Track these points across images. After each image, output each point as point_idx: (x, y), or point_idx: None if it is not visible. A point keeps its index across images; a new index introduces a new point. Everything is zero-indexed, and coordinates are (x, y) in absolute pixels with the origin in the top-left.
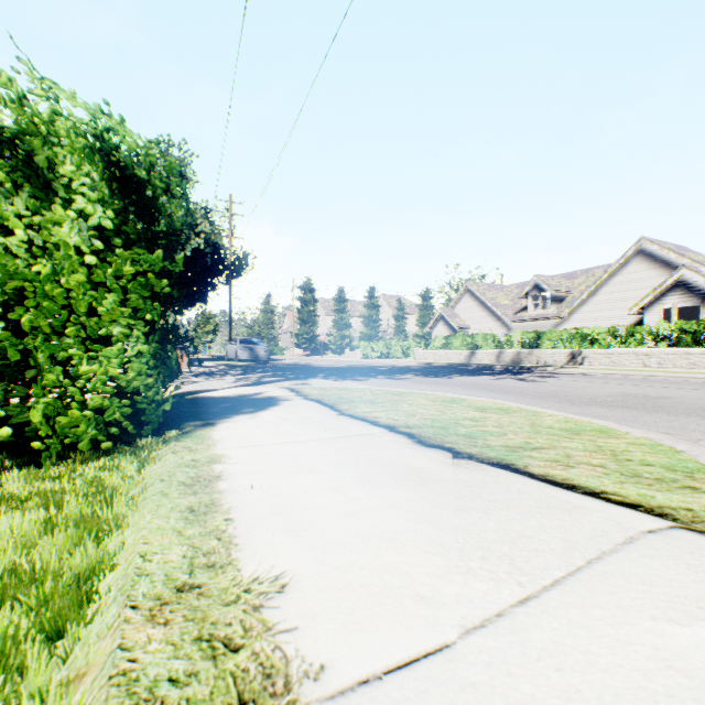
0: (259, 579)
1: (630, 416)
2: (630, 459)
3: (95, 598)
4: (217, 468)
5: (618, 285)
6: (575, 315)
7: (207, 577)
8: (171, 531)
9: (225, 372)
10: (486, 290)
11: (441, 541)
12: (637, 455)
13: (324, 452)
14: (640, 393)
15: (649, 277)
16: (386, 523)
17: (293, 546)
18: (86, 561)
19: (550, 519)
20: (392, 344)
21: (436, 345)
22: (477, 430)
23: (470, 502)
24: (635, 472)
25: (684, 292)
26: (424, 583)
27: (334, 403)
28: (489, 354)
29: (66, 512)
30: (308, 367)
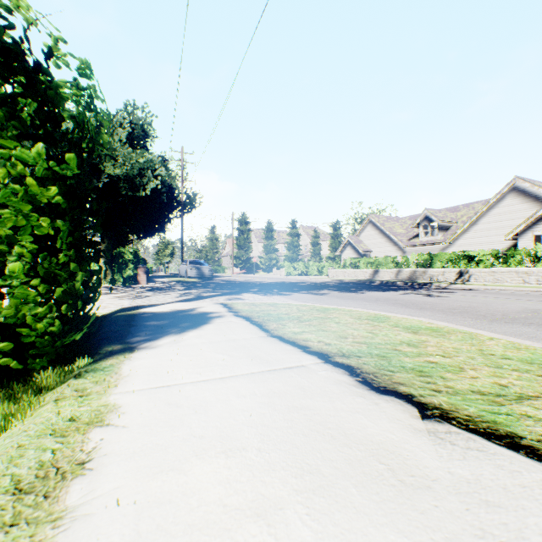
0: None
1: None
2: None
3: None
4: (91, 440)
5: (495, 216)
6: (459, 241)
7: None
8: None
9: (174, 288)
10: (385, 221)
11: None
12: None
13: (247, 401)
14: None
15: (522, 209)
16: None
17: None
18: None
19: None
20: (310, 264)
21: (346, 265)
22: (424, 361)
23: None
24: None
25: None
26: None
27: (262, 321)
28: (390, 272)
29: None
30: (243, 283)
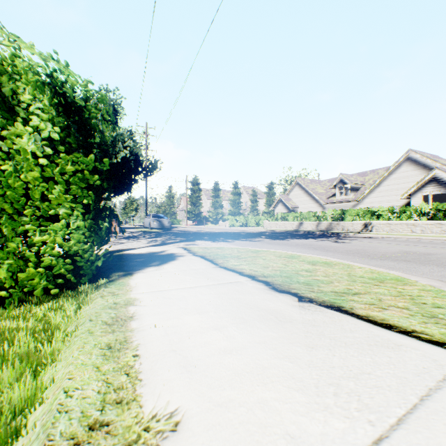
0: (157, 417)
1: (412, 268)
2: (425, 303)
3: (22, 433)
4: (131, 310)
5: (394, 180)
6: (366, 199)
7: (115, 414)
8: (91, 367)
9: (142, 236)
10: (309, 183)
11: (299, 377)
12: (428, 299)
13: (207, 296)
14: (414, 251)
15: (414, 174)
16: (255, 359)
17: (185, 382)
18: (23, 393)
19: (380, 356)
20: (249, 217)
21: (277, 218)
22: (312, 279)
23: (317, 340)
24: (431, 313)
25: (437, 184)
26: (292, 421)
27: (213, 258)
28: (311, 224)
29: (16, 347)
30: (196, 232)
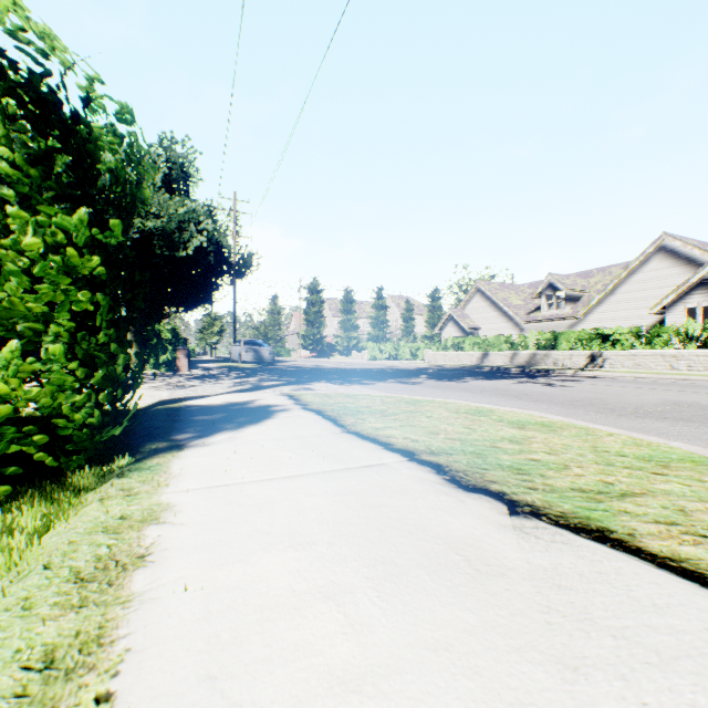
0: None
1: (703, 434)
2: None
3: None
4: (148, 536)
5: (638, 284)
6: (592, 315)
7: None
8: None
9: (224, 375)
10: (497, 289)
11: None
12: None
13: (318, 500)
14: (689, 401)
15: (671, 274)
16: None
17: None
18: None
19: None
20: (401, 345)
21: (447, 346)
22: (525, 458)
23: (581, 640)
24: None
25: None
26: None
27: (337, 415)
28: (503, 355)
29: None
30: (314, 369)
